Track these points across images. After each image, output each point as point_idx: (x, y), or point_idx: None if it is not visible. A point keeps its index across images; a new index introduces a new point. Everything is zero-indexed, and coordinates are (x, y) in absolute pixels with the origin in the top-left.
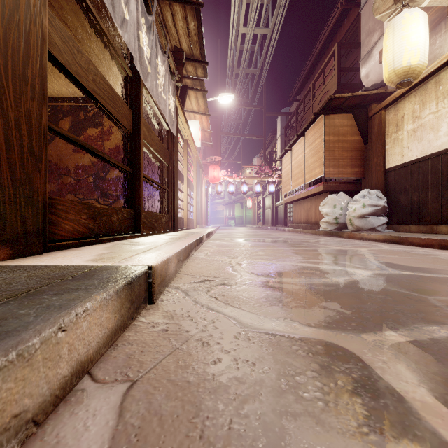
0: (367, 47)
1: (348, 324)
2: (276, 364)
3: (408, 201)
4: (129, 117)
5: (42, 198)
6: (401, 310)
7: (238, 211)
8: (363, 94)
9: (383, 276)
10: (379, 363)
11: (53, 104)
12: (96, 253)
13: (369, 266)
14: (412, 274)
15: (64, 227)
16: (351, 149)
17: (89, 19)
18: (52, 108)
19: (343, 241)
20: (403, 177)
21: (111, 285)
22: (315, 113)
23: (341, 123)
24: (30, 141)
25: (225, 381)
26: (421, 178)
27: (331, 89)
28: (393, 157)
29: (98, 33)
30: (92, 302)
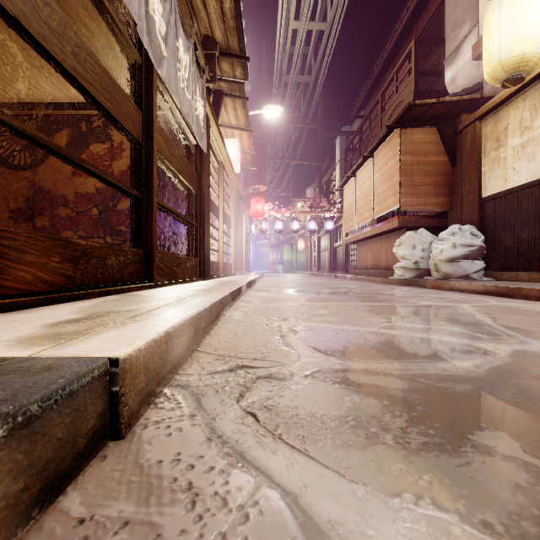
0: (454, 43)
1: None
2: None
3: (514, 239)
4: (136, 120)
5: None
6: None
7: (287, 255)
8: (452, 99)
9: (537, 357)
10: None
11: (45, 112)
12: (50, 319)
13: (496, 335)
14: None
15: (16, 275)
16: (435, 173)
17: None
18: (44, 117)
19: (428, 292)
20: (507, 208)
21: None
22: (388, 126)
23: (422, 139)
24: None
25: None
26: (532, 209)
27: (406, 99)
28: (492, 182)
29: (96, 7)
30: None
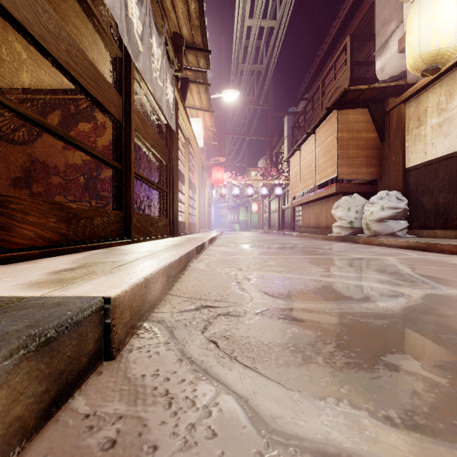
0: (383, 38)
1: None
2: None
3: (432, 203)
4: (117, 104)
5: None
6: None
7: (243, 215)
8: (381, 86)
9: (444, 299)
10: None
11: (40, 97)
12: (51, 268)
13: (413, 282)
14: None
15: (21, 233)
16: (367, 147)
17: None
18: (39, 100)
19: (360, 247)
20: (426, 177)
21: None
22: (327, 108)
23: (356, 119)
24: None
25: None
26: (447, 178)
27: (343, 85)
28: (414, 154)
29: (84, 10)
30: None
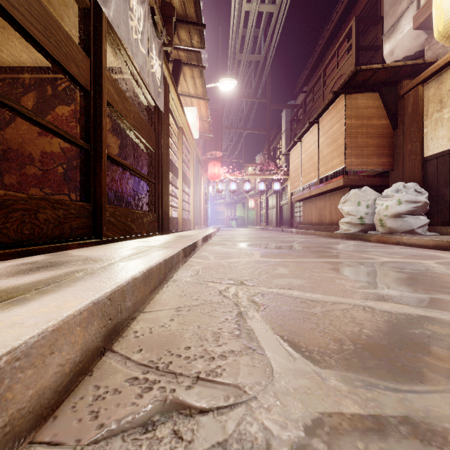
0: (392, 18)
1: None
2: None
3: None
4: (82, 66)
5: None
6: None
7: (239, 212)
8: (396, 65)
9: None
10: None
11: (12, 76)
12: None
13: None
14: None
15: None
16: (377, 135)
17: None
18: (12, 81)
19: (376, 246)
20: None
21: None
22: (334, 92)
23: (366, 104)
24: None
25: None
26: None
27: (347, 72)
28: (435, 141)
29: None
30: None
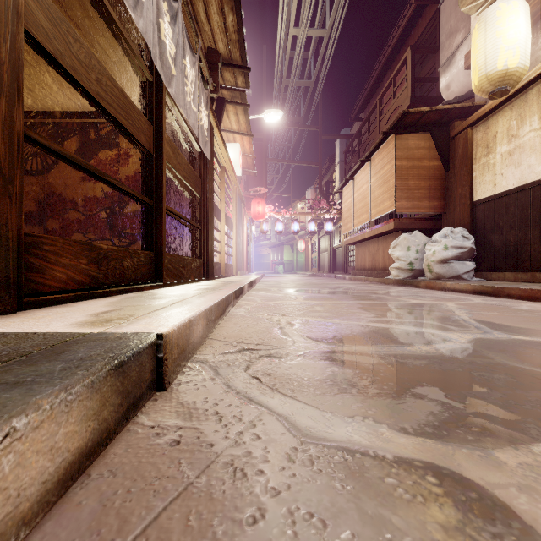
0: (448, 51)
1: (466, 429)
2: (364, 524)
3: (502, 241)
4: (147, 133)
5: (14, 234)
6: (538, 401)
7: (287, 255)
8: (445, 108)
9: (490, 343)
10: None
11: (56, 120)
12: (92, 311)
13: (465, 327)
14: (528, 339)
15: (54, 275)
16: (429, 177)
17: (97, 8)
18: (55, 125)
19: (420, 292)
20: (495, 212)
21: (80, 373)
22: (384, 133)
23: (417, 145)
24: None
25: None
26: (518, 213)
27: (403, 104)
28: (483, 186)
29: (109, 27)
30: (30, 413)
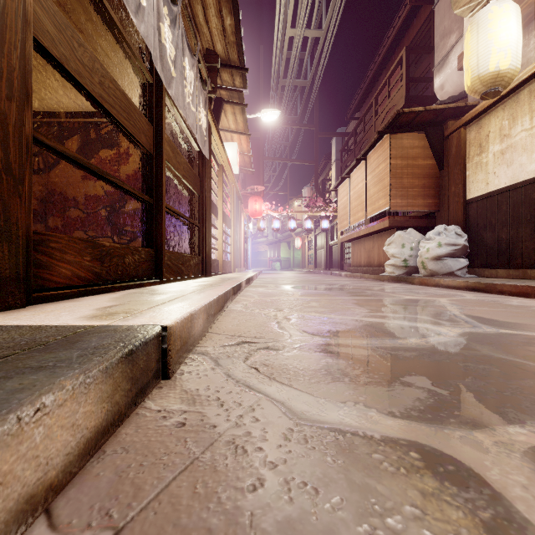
0: (442, 51)
1: (449, 413)
2: (352, 491)
3: (494, 239)
4: (148, 134)
5: (24, 232)
6: (518, 389)
7: (284, 252)
8: (438, 108)
9: (478, 336)
10: (515, 489)
11: (57, 120)
12: (98, 305)
13: (456, 321)
14: (515, 332)
15: (60, 272)
16: (423, 176)
17: (99, 11)
18: (57, 124)
19: (414, 288)
20: (488, 210)
21: (96, 359)
22: (379, 132)
23: (411, 144)
24: (5, 155)
25: (271, 530)
26: (510, 211)
27: (398, 104)
28: (476, 185)
29: (110, 30)
30: (56, 392)
